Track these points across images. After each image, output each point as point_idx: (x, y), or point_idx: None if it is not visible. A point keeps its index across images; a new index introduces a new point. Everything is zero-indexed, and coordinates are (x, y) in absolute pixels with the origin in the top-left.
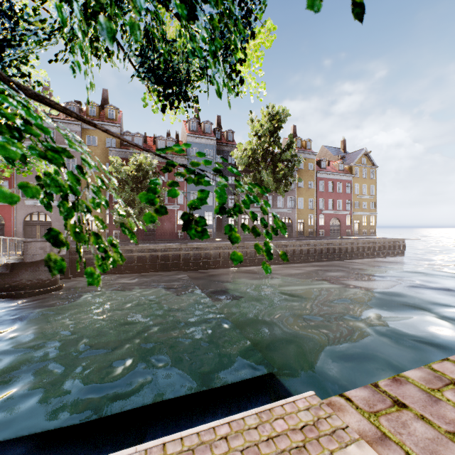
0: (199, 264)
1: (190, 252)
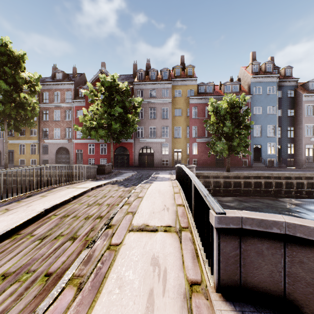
0: (289, 192)
1: (282, 181)
